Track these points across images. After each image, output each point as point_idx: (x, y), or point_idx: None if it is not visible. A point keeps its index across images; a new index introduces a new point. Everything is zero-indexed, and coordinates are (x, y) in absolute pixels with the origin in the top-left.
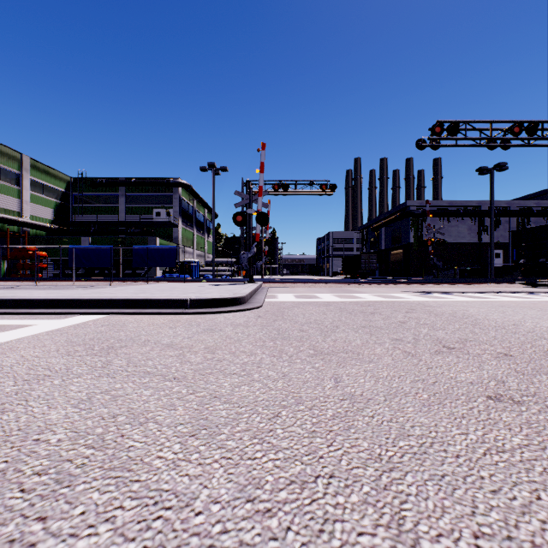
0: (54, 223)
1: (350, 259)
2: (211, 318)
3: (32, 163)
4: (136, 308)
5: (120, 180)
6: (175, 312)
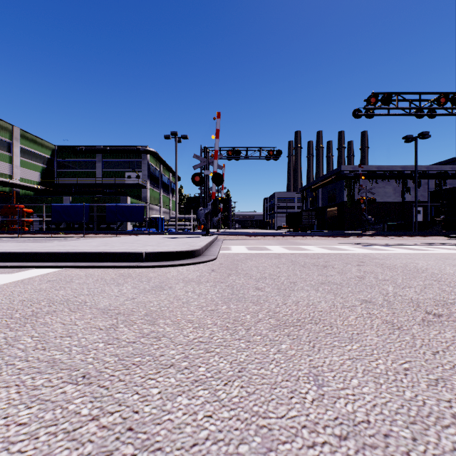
0: (41, 185)
1: (293, 215)
2: (163, 273)
3: (22, 134)
4: (92, 261)
5: (97, 148)
6: (129, 266)
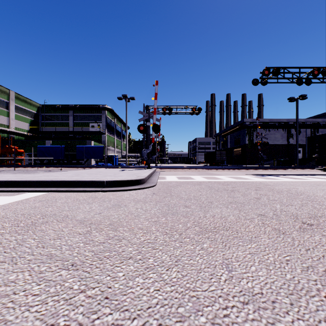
0: (29, 132)
1: (209, 153)
2: (119, 195)
3: (16, 96)
4: (69, 187)
5: (69, 106)
6: (95, 190)
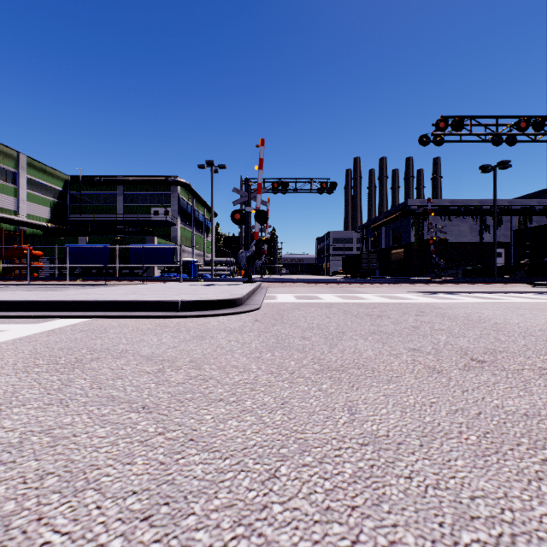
0: (51, 222)
1: (350, 258)
2: (203, 323)
3: (29, 162)
4: (123, 311)
5: (118, 178)
6: (165, 316)
